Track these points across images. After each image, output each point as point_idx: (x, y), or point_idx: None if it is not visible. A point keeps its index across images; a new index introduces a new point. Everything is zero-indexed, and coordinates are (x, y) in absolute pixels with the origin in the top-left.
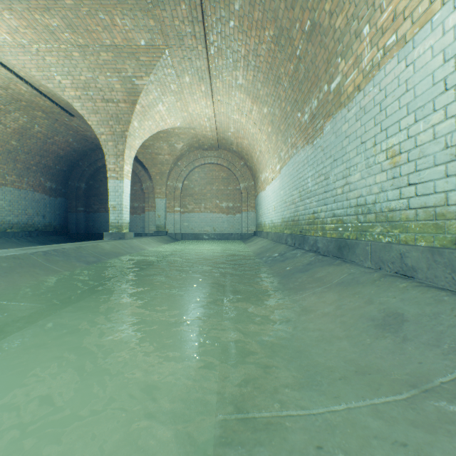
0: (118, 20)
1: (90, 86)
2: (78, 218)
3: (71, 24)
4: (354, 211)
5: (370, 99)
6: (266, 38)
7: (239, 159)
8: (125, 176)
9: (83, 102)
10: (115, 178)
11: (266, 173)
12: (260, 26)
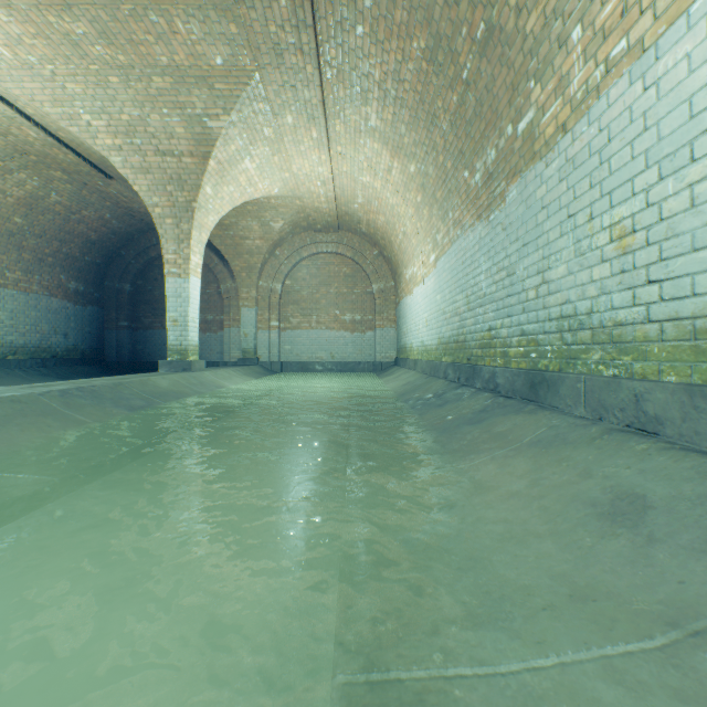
0: (180, 24)
1: (136, 130)
2: (120, 338)
3: (106, 31)
4: (556, 327)
5: (584, 145)
6: (415, 53)
7: (370, 245)
8: (192, 272)
9: (125, 155)
10: (176, 275)
11: (413, 267)
12: (404, 34)
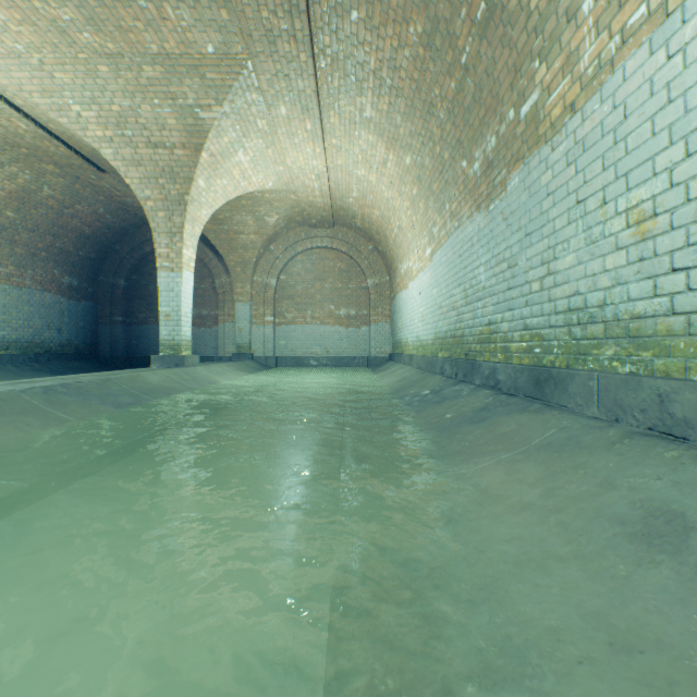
0: (170, 10)
1: (127, 121)
2: (114, 333)
3: (93, 17)
4: (563, 320)
5: (595, 124)
6: (411, 38)
7: (365, 240)
8: (185, 266)
9: (116, 147)
10: (168, 269)
11: (408, 262)
12: (401, 18)
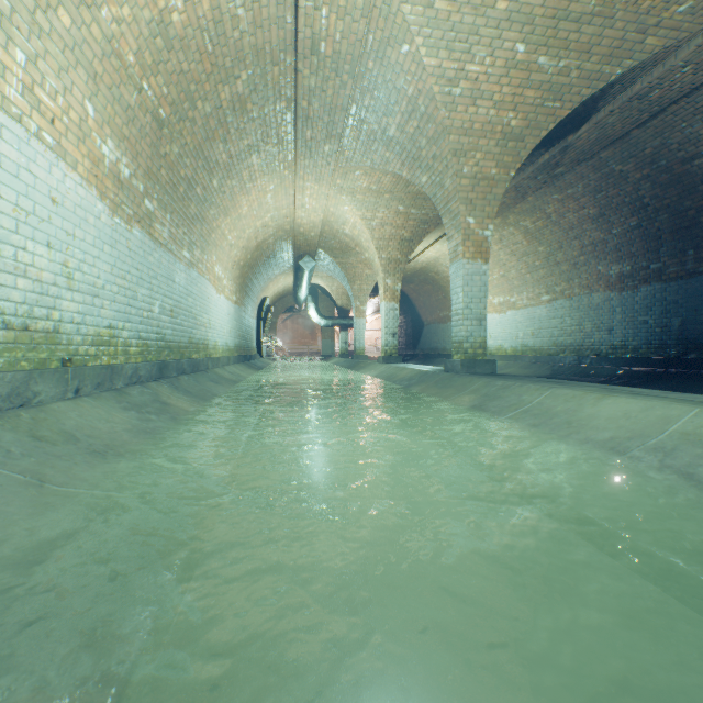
0: None
1: None
2: None
3: None
4: None
5: None
6: None
7: None
8: None
9: None
10: None
11: None
12: None
